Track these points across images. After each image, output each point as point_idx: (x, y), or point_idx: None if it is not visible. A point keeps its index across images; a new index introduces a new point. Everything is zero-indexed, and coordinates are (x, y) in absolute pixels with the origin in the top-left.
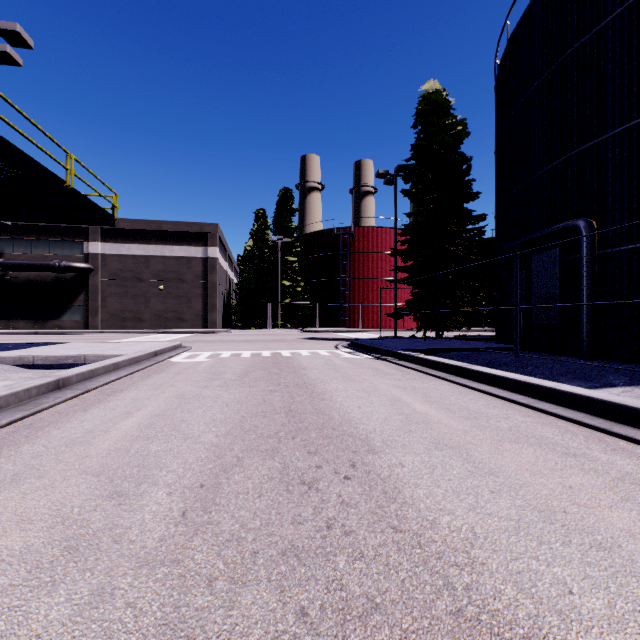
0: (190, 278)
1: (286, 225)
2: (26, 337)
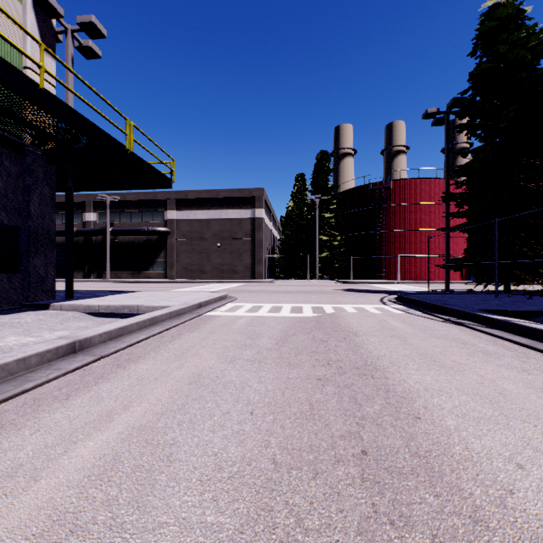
0: (241, 236)
1: (323, 184)
2: (123, 285)
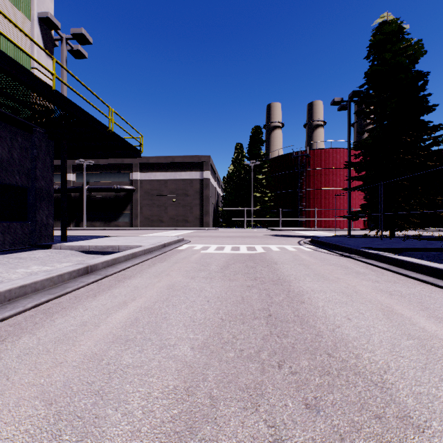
0: (192, 193)
1: (257, 152)
2: (98, 232)
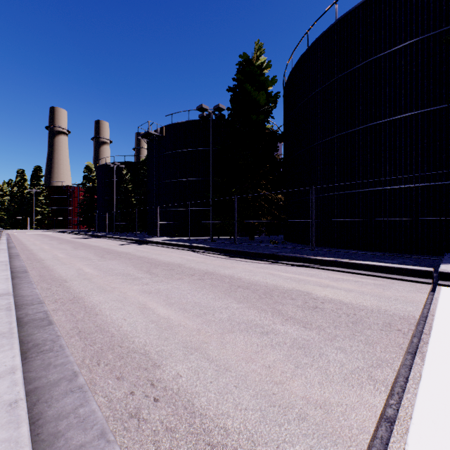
0: None
1: (38, 183)
2: None
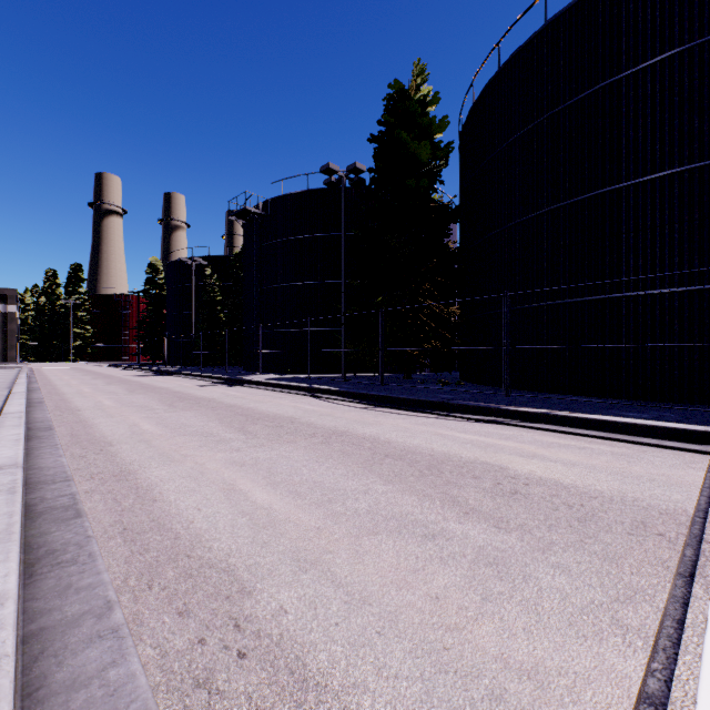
0: None
1: (77, 291)
2: None
